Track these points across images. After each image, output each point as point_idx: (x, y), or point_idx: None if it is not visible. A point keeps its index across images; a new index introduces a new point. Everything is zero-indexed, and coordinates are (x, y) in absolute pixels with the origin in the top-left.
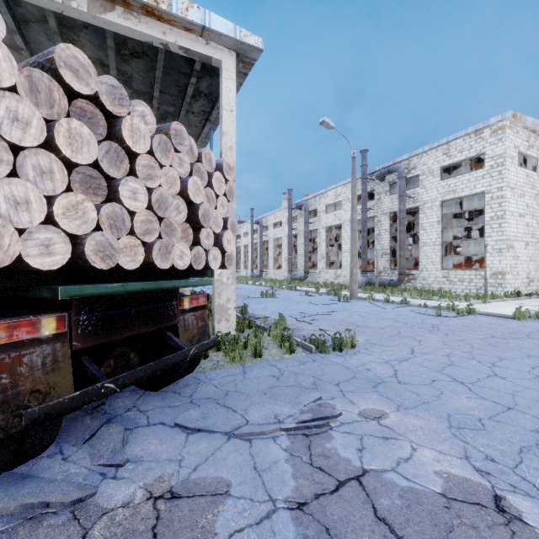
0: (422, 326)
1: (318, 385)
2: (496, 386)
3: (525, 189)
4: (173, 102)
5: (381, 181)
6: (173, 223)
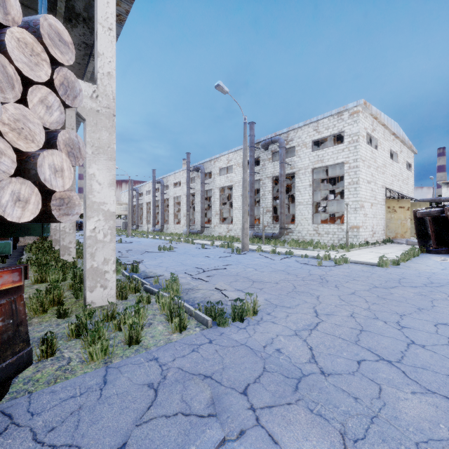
0: (312, 278)
1: (218, 398)
2: (427, 362)
3: (371, 162)
4: None
5: (265, 150)
6: None
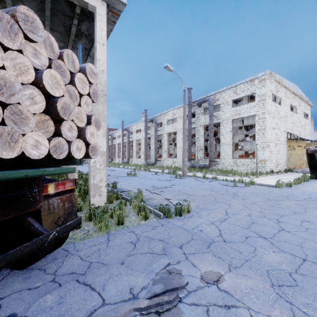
0: (227, 193)
1: (166, 249)
2: (287, 239)
3: (275, 114)
4: (62, 39)
5: (199, 107)
6: (23, 111)
